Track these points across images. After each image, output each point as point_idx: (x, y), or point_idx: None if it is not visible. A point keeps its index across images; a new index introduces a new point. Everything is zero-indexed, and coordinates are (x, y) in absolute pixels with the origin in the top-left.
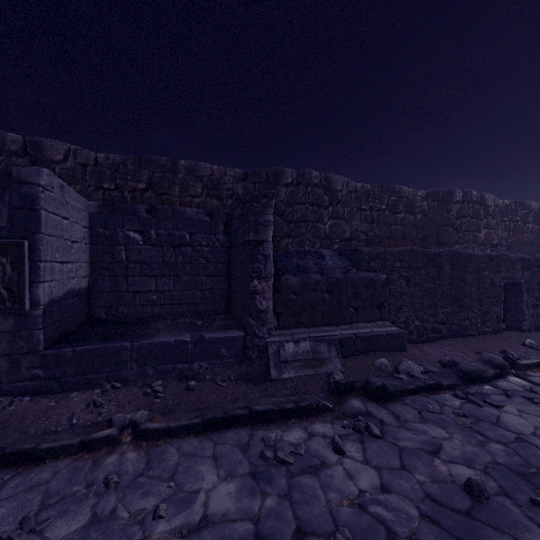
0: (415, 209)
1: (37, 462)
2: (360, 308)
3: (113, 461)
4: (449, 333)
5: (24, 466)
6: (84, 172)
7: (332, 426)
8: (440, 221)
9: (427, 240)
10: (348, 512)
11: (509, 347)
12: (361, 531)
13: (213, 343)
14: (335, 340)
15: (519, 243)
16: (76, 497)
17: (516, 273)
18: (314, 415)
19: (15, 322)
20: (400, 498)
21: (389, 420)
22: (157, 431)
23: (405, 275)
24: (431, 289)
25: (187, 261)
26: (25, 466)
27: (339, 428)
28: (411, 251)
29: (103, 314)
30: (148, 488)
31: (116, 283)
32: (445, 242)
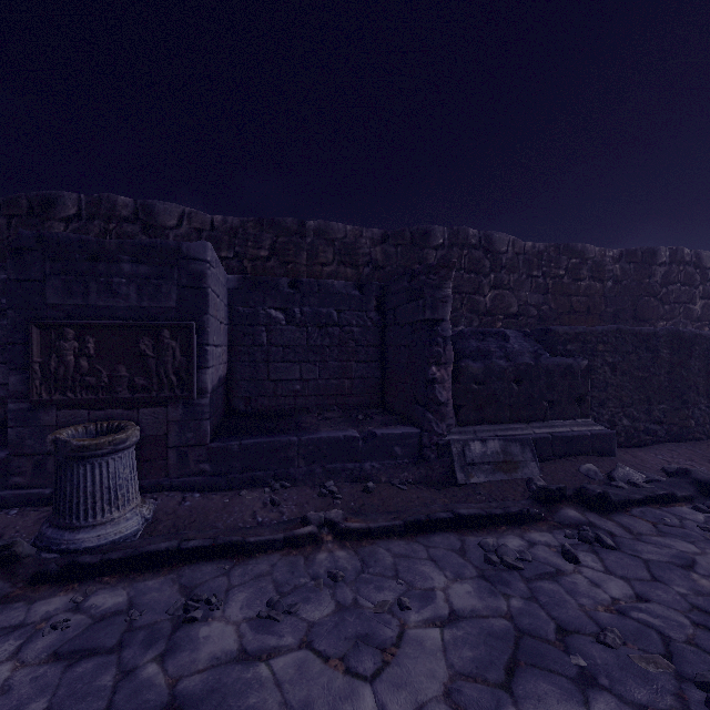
0: (604, 275)
1: (247, 555)
2: (556, 402)
3: (325, 558)
4: (667, 436)
5: (236, 558)
6: (200, 239)
7: (552, 535)
8: (638, 290)
9: (620, 315)
10: (608, 616)
11: None
12: (630, 633)
13: (386, 440)
14: (529, 440)
15: None
16: (308, 587)
17: None
18: (525, 523)
19: (183, 412)
20: (662, 607)
21: (619, 532)
22: (359, 531)
23: (610, 361)
24: (644, 379)
25: (335, 344)
26: (238, 558)
27: (562, 537)
28: (618, 331)
29: (241, 406)
30: (378, 584)
31: (255, 369)
32: (646, 318)
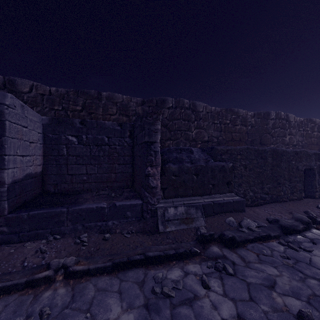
0: (247, 123)
1: None
2: (216, 185)
3: (48, 296)
4: (271, 200)
5: None
6: (42, 99)
7: (200, 266)
8: (262, 130)
9: (254, 142)
10: None
11: (309, 209)
12: None
13: (122, 208)
14: (200, 206)
15: (309, 144)
16: None
17: (312, 162)
18: (188, 258)
19: None
20: None
21: (238, 261)
22: (81, 272)
23: (244, 164)
24: (260, 173)
25: (106, 154)
26: None
27: (205, 268)
28: (247, 149)
29: (52, 188)
30: (70, 319)
31: (60, 168)
32: (265, 143)
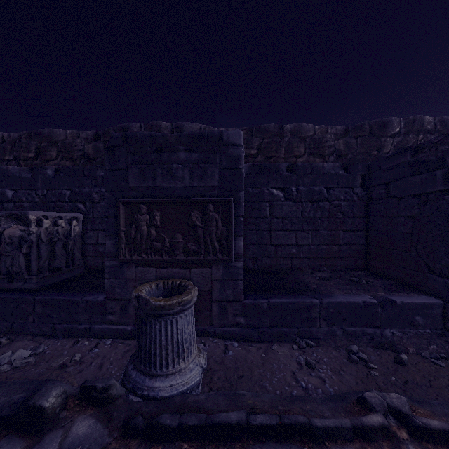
0: None
1: (316, 442)
2: None
3: None
4: None
5: (305, 443)
6: None
7: None
8: None
9: None
10: None
11: None
12: None
13: (405, 309)
14: None
15: None
16: None
17: None
18: None
19: (223, 272)
20: None
21: None
22: (442, 433)
23: None
24: None
25: (324, 215)
26: (307, 444)
27: None
28: None
29: (250, 264)
30: None
31: (260, 236)
32: None
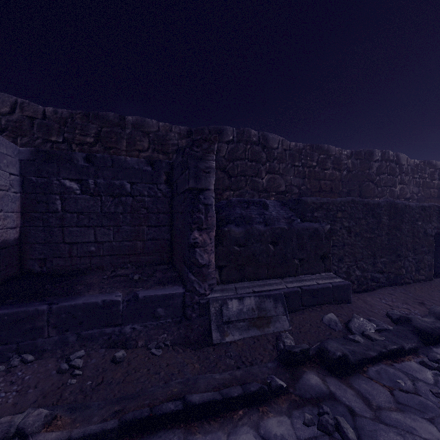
0: (341, 166)
1: None
2: (305, 259)
3: None
4: (387, 282)
5: None
6: (32, 125)
7: (290, 422)
8: (362, 177)
9: (351, 193)
10: None
11: None
12: None
13: (148, 302)
14: (281, 295)
15: (427, 197)
16: None
17: None
18: (266, 401)
19: None
20: None
21: (359, 407)
22: None
23: (347, 225)
24: (371, 239)
25: (128, 211)
26: None
27: (300, 425)
28: (352, 202)
29: (36, 266)
30: None
31: (50, 233)
32: (367, 196)
